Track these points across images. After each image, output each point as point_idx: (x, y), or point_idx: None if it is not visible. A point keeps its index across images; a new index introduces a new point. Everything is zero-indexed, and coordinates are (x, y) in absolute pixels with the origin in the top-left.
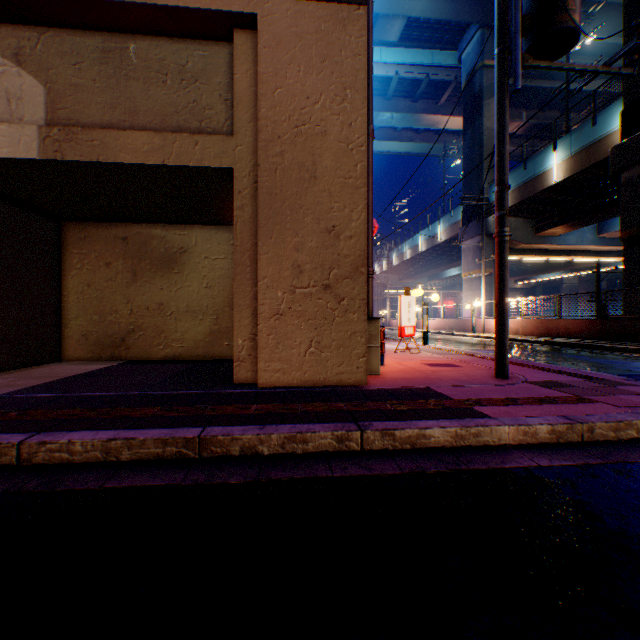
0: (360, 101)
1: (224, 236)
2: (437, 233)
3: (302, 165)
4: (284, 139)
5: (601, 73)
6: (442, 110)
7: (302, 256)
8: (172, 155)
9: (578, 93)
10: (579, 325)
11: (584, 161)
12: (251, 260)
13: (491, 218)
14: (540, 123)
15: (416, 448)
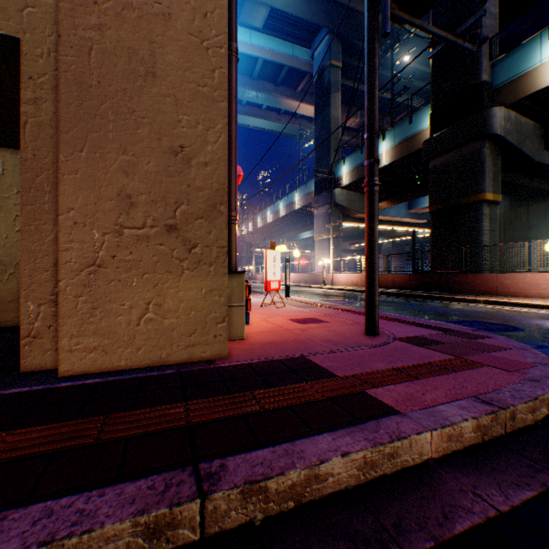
0: None
1: None
2: (295, 201)
3: (134, 52)
4: (105, 7)
5: (450, 42)
6: (299, 98)
7: (134, 182)
8: None
9: (395, 103)
10: (403, 278)
11: (404, 150)
12: (53, 183)
13: (337, 191)
14: None
15: (305, 503)
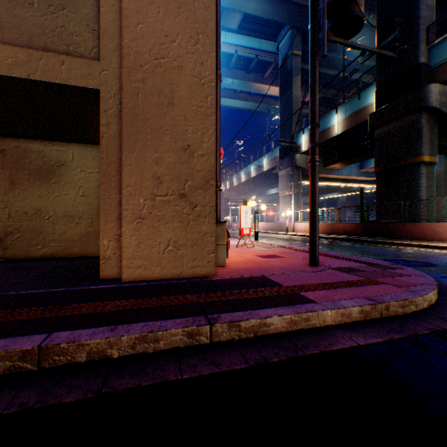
0: (210, 45)
1: (99, 154)
2: (263, 164)
3: (161, 92)
4: (145, 68)
5: (375, 53)
6: (266, 81)
7: (161, 169)
8: (38, 71)
9: (348, 80)
10: (351, 227)
11: (353, 122)
12: (116, 171)
13: (297, 156)
14: (326, 97)
15: (259, 336)
